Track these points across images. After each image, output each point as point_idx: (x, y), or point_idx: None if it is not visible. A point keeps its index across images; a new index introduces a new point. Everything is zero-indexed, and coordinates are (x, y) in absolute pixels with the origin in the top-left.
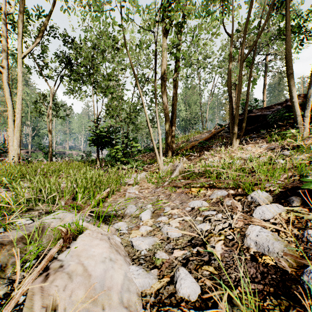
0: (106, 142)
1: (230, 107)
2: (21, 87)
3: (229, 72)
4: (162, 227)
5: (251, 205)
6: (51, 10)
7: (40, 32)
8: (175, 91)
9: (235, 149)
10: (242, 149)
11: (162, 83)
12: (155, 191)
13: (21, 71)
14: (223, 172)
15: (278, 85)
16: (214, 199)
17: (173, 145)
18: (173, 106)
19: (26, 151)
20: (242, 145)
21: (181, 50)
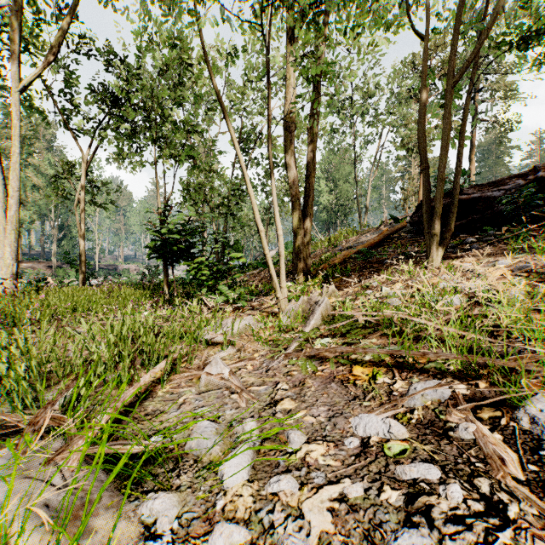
0: (180, 250)
1: (424, 182)
2: (18, 146)
3: (422, 110)
4: (279, 544)
5: (542, 451)
6: (76, 1)
7: (54, 43)
8: (311, 153)
9: (436, 267)
10: (453, 269)
11: (285, 136)
12: (268, 368)
13: (18, 117)
14: (422, 324)
15: (497, 146)
16: (418, 411)
17: (308, 256)
18: (307, 181)
19: (47, 265)
20: (450, 259)
21: (325, 58)
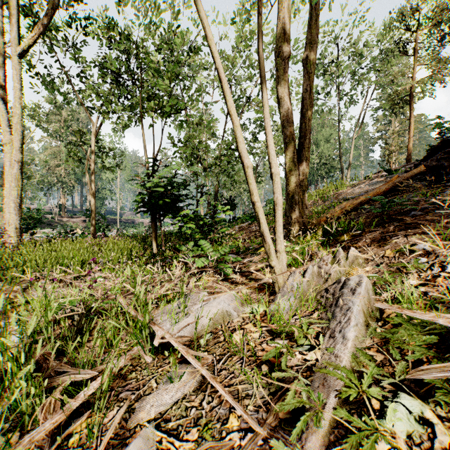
0: (167, 204)
1: None
2: (18, 108)
3: None
4: None
5: None
6: None
7: (49, 7)
8: (307, 87)
9: None
10: None
11: (277, 64)
12: None
13: (18, 80)
14: None
15: None
16: None
17: (304, 208)
18: (303, 120)
19: (83, 219)
20: None
21: None
